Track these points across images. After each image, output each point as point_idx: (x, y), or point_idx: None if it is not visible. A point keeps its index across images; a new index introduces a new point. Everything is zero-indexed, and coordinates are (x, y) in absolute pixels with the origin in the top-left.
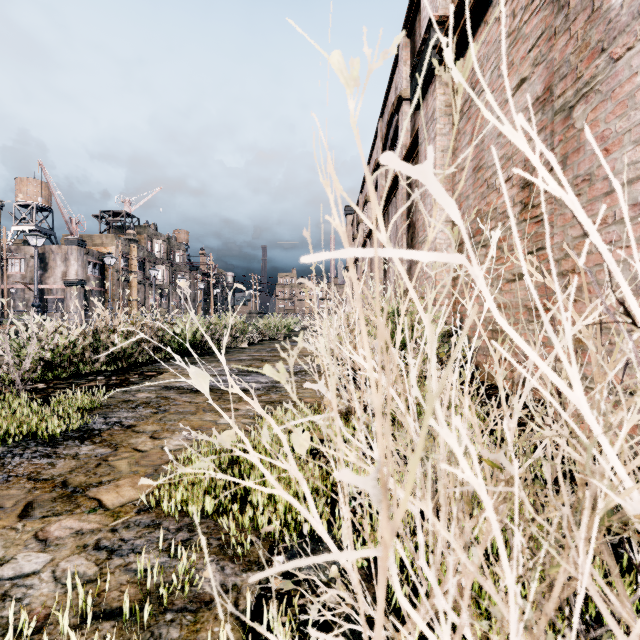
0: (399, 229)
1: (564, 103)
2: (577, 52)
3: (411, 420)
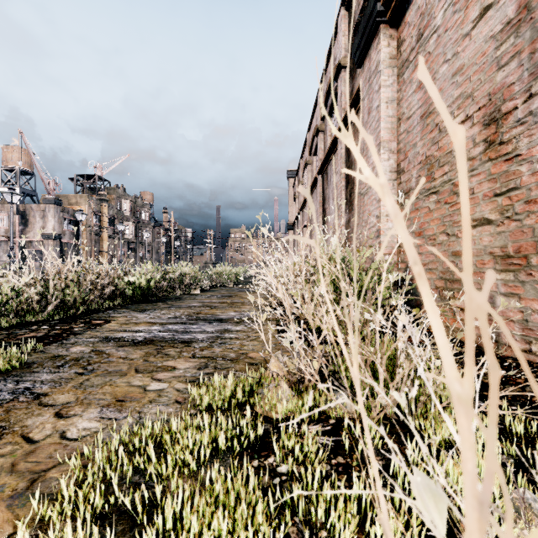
0: (338, 186)
1: None
2: None
3: None
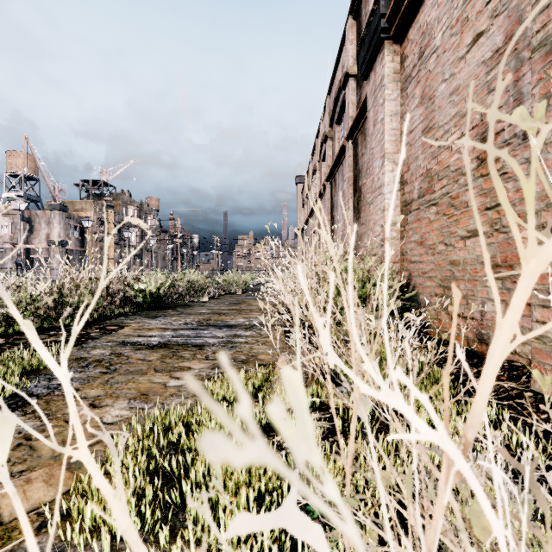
0: (346, 194)
1: (545, 37)
2: None
3: (500, 526)
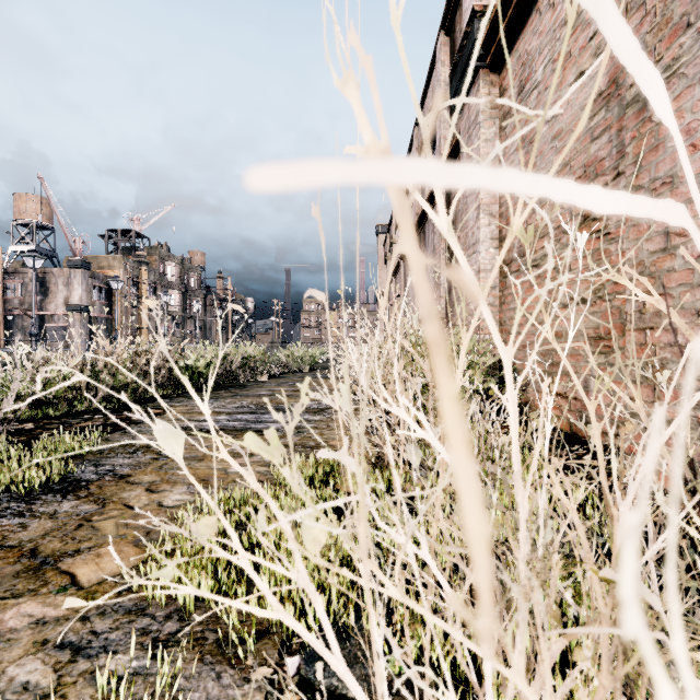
0: (437, 249)
1: (638, 93)
2: (655, 30)
3: None
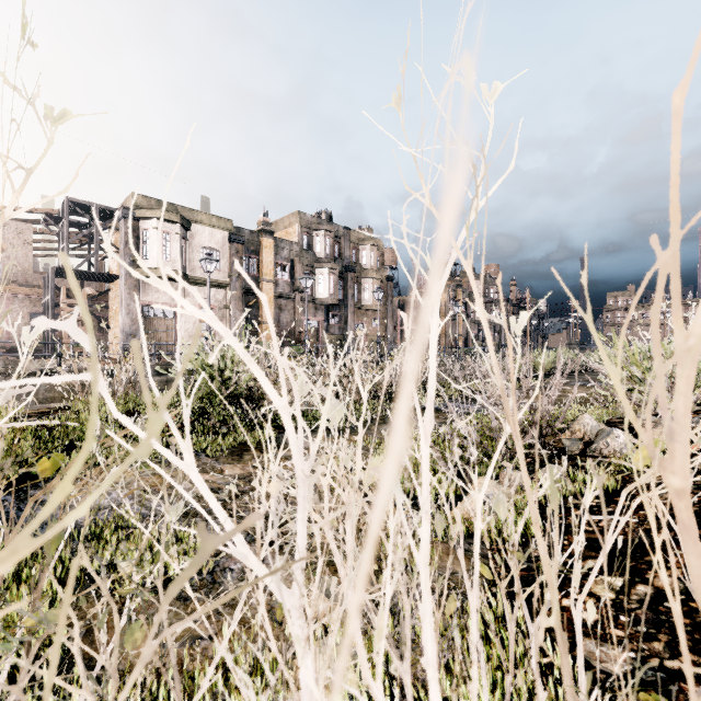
0: None
1: None
2: None
3: None
